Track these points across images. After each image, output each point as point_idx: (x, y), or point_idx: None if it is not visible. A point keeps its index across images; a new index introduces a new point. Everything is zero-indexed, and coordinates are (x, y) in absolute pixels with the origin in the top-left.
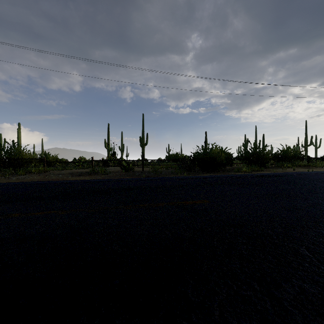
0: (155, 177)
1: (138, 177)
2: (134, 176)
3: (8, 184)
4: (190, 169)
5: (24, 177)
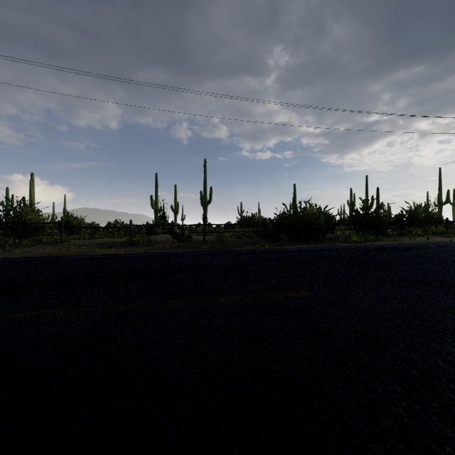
0: (222, 250)
1: (196, 250)
2: (190, 249)
3: (3, 261)
4: (272, 238)
5: (31, 249)
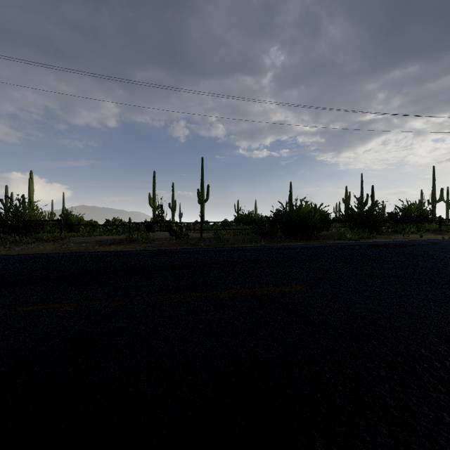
0: (219, 247)
1: (194, 247)
2: (188, 246)
3: (5, 257)
4: (269, 236)
5: (31, 247)
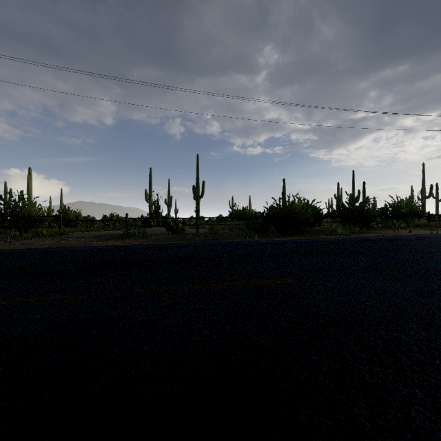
0: (214, 242)
1: (190, 242)
2: (184, 241)
3: (6, 252)
4: (262, 231)
5: (31, 241)
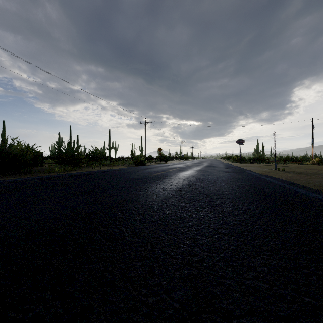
0: None
1: None
2: None
3: None
4: None
5: None
